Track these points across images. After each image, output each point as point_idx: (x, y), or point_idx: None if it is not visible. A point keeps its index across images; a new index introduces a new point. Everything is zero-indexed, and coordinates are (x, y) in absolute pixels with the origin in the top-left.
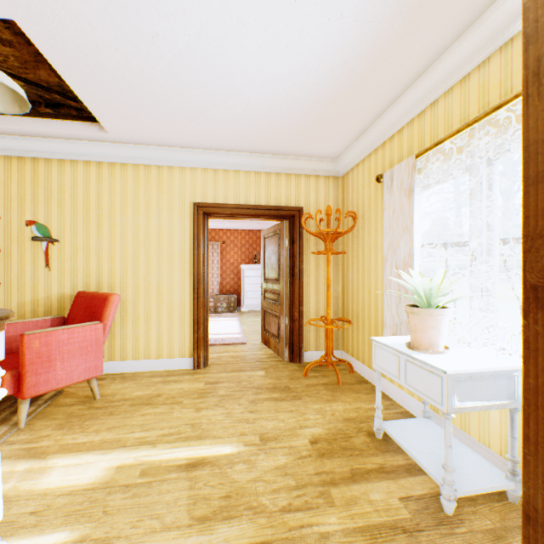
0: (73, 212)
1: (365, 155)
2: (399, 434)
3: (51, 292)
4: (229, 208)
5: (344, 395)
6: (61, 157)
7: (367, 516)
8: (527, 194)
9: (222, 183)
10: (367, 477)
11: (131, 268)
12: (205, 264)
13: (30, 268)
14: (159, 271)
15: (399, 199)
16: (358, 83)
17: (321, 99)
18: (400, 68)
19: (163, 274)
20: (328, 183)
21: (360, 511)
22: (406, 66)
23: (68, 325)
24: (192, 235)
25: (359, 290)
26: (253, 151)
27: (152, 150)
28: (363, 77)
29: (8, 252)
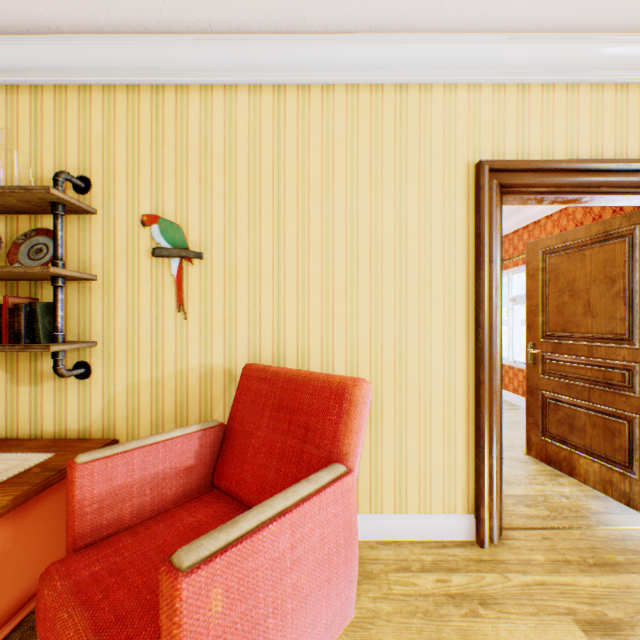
0: (227, 196)
1: None
2: None
3: (186, 363)
4: (556, 172)
5: None
6: (206, 79)
7: None
8: None
9: (537, 115)
10: None
11: (341, 312)
12: (499, 303)
13: (147, 312)
14: (399, 319)
15: None
16: None
17: None
18: None
19: (408, 327)
20: None
21: None
22: None
23: (284, 497)
24: (470, 238)
25: None
26: (630, 26)
27: (392, 43)
28: None
29: (109, 281)
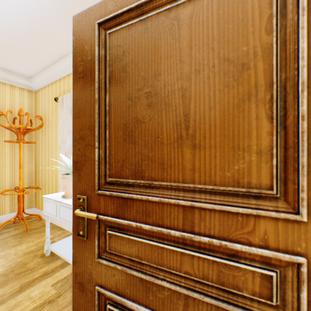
0: None
1: (50, 83)
2: (60, 248)
3: None
4: None
5: (30, 237)
6: None
7: (26, 308)
8: (74, 121)
9: None
10: (33, 283)
11: None
12: None
13: None
14: None
15: (67, 114)
16: (36, 35)
17: (6, 31)
18: (64, 40)
19: None
20: (23, 93)
21: (21, 308)
22: (67, 40)
23: None
24: None
25: (47, 167)
26: None
27: None
28: (39, 33)
29: None
